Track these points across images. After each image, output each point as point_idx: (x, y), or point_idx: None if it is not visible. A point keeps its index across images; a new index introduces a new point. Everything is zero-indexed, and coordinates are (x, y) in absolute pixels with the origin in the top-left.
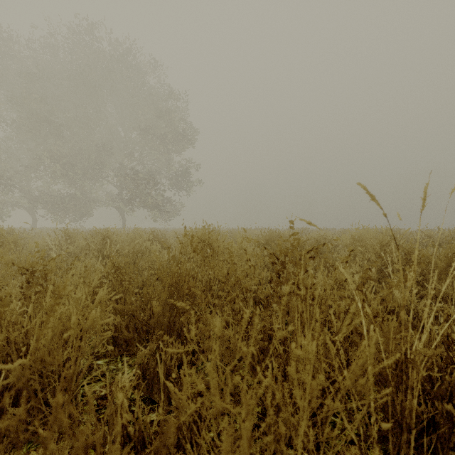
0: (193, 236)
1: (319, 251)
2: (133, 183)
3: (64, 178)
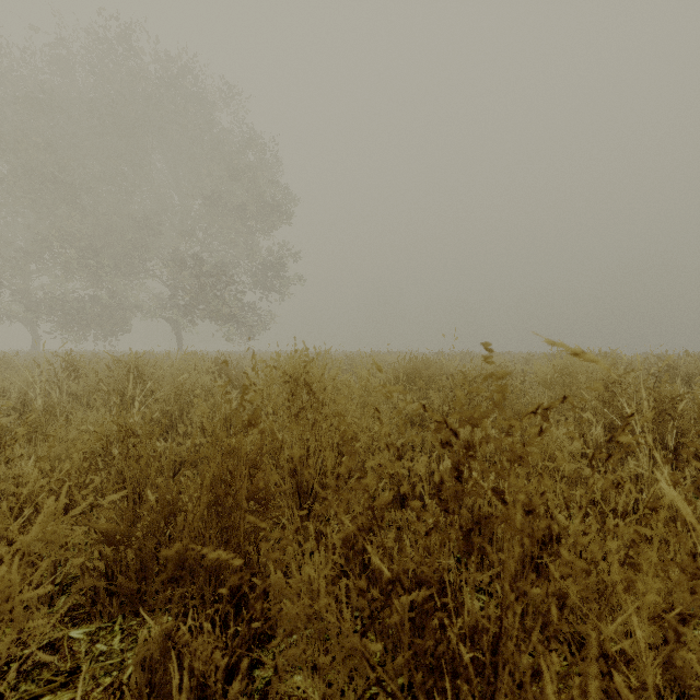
0: (246, 385)
1: None
2: (193, 280)
3: (82, 271)
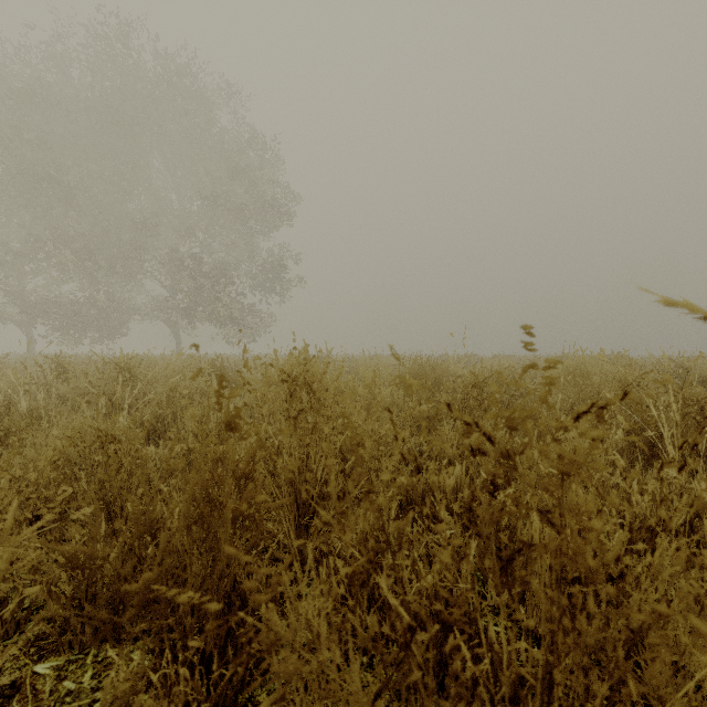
0: (222, 375)
1: (513, 395)
2: (192, 281)
3: (79, 272)
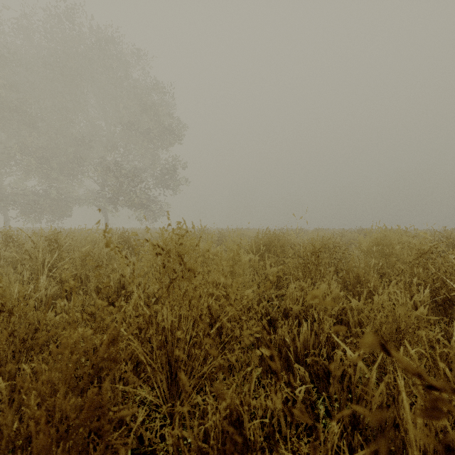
0: None
1: (340, 260)
2: (115, 179)
3: (38, 173)
